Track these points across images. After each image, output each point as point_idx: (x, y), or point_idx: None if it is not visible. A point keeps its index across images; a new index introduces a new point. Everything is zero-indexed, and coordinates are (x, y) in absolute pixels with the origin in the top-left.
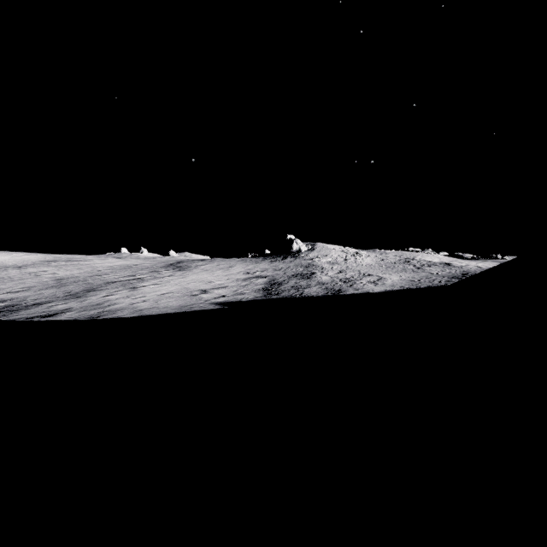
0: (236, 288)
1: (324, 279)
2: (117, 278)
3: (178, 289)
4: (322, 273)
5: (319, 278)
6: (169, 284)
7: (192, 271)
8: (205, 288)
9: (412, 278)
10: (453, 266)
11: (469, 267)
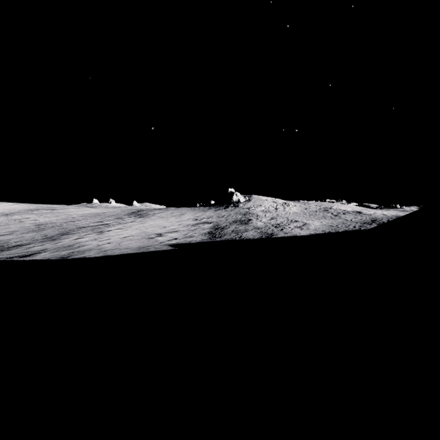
0: (186, 232)
1: (259, 224)
2: (88, 223)
3: (138, 233)
4: (257, 220)
5: (254, 223)
6: (131, 228)
7: (150, 218)
8: (160, 232)
9: (331, 223)
10: (363, 214)
11: (376, 214)
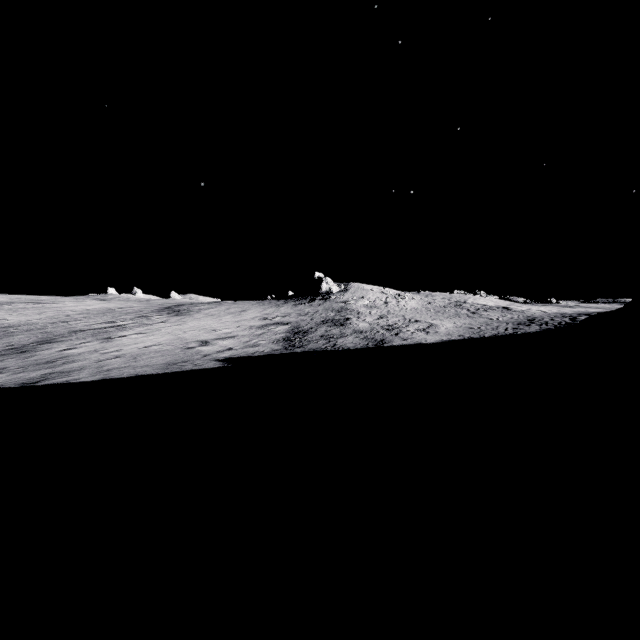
0: (248, 338)
1: (361, 326)
2: (89, 325)
3: (169, 339)
4: (359, 319)
5: (355, 325)
6: (159, 333)
7: (193, 316)
8: (207, 338)
9: (469, 324)
10: (513, 310)
11: (532, 311)
